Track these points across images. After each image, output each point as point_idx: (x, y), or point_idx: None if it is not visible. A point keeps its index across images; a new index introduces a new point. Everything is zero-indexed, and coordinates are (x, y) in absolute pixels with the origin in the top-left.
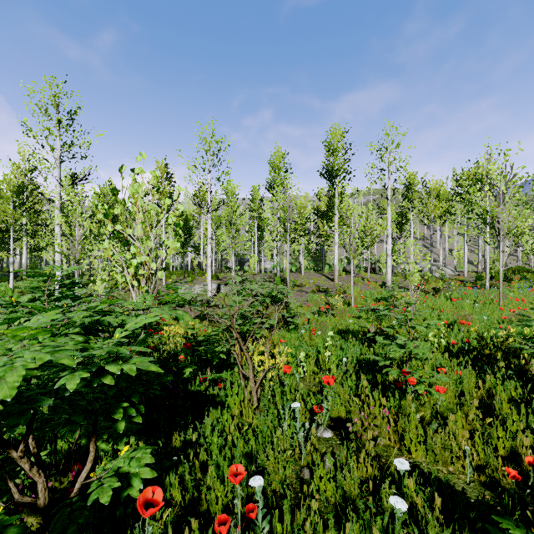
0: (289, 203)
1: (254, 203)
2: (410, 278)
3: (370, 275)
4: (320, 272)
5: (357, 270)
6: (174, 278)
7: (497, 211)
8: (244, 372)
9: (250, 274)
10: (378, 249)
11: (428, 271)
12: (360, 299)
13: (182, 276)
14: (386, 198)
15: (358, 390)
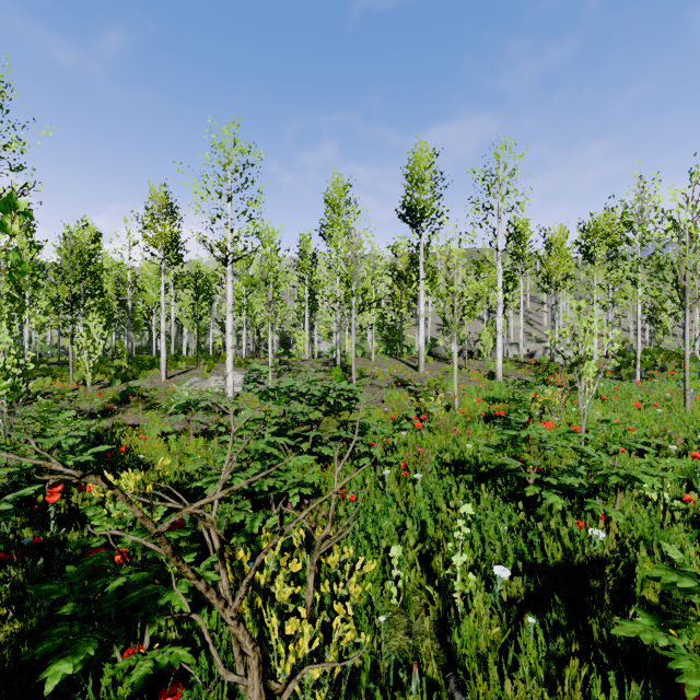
0: (354, 250)
1: (304, 258)
2: (580, 368)
3: (468, 361)
4: (397, 357)
5: (464, 355)
6: (183, 366)
7: (684, 261)
8: (234, 677)
9: (298, 361)
10: (469, 327)
11: (545, 356)
12: (463, 398)
13: (196, 363)
14: (496, 250)
15: (550, 673)
